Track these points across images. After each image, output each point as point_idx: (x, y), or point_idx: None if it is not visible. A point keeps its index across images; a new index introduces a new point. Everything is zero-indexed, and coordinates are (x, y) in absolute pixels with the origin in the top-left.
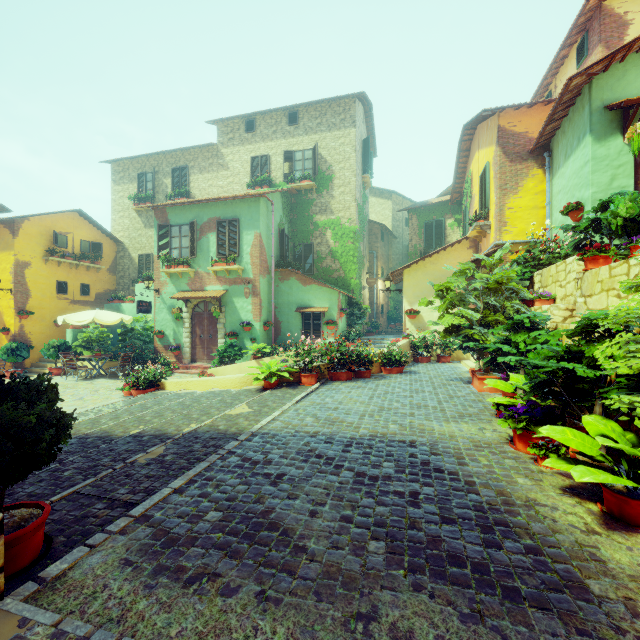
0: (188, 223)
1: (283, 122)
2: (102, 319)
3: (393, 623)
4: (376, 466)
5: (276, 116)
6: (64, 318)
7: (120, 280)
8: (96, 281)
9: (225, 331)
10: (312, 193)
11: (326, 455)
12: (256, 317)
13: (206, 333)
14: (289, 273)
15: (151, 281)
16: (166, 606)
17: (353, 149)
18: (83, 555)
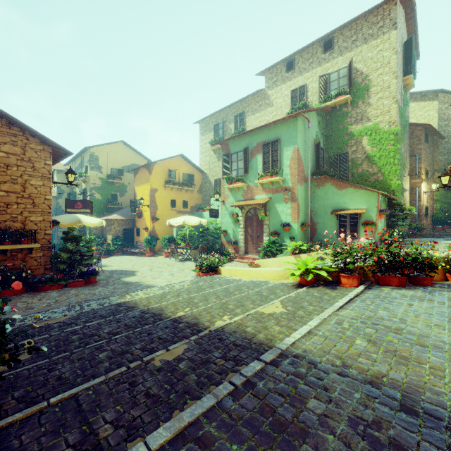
0: (242, 150)
1: (318, 52)
2: (189, 221)
3: None
4: None
5: (312, 50)
6: (169, 221)
7: (204, 197)
8: (191, 199)
9: (269, 231)
10: (347, 106)
11: None
12: (294, 219)
13: (255, 232)
14: (324, 180)
15: (218, 195)
16: None
17: (393, 51)
18: None
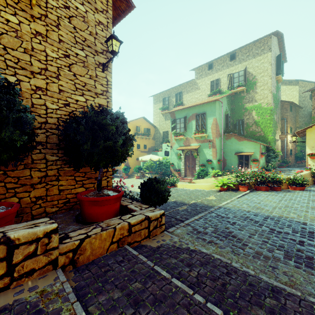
0: (183, 117)
1: (227, 60)
2: (153, 158)
3: (284, 271)
4: (281, 228)
5: (223, 58)
6: (141, 158)
7: (156, 142)
8: (148, 143)
9: (199, 164)
10: (243, 93)
11: (254, 220)
12: (214, 157)
13: (191, 164)
14: (230, 135)
15: (169, 143)
16: (203, 245)
17: (269, 64)
18: (175, 229)
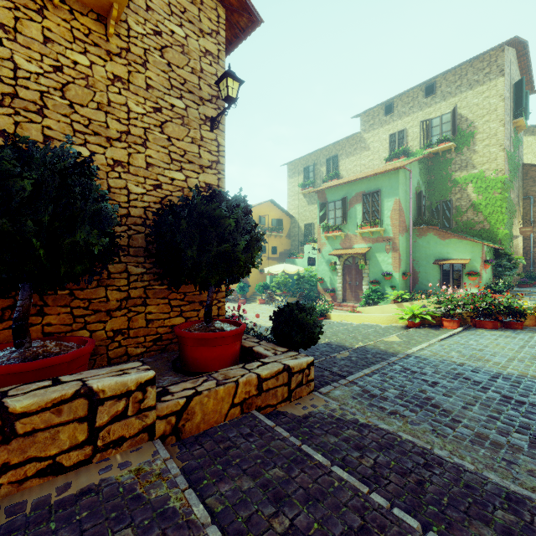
0: (340, 199)
1: (419, 96)
2: (288, 270)
3: (530, 470)
4: (523, 395)
5: (412, 93)
6: (268, 269)
7: (292, 242)
8: (279, 244)
9: (369, 279)
10: (450, 153)
11: (473, 379)
12: (395, 268)
13: (353, 280)
14: (426, 230)
15: (315, 243)
16: (381, 418)
17: (500, 99)
18: (332, 389)
